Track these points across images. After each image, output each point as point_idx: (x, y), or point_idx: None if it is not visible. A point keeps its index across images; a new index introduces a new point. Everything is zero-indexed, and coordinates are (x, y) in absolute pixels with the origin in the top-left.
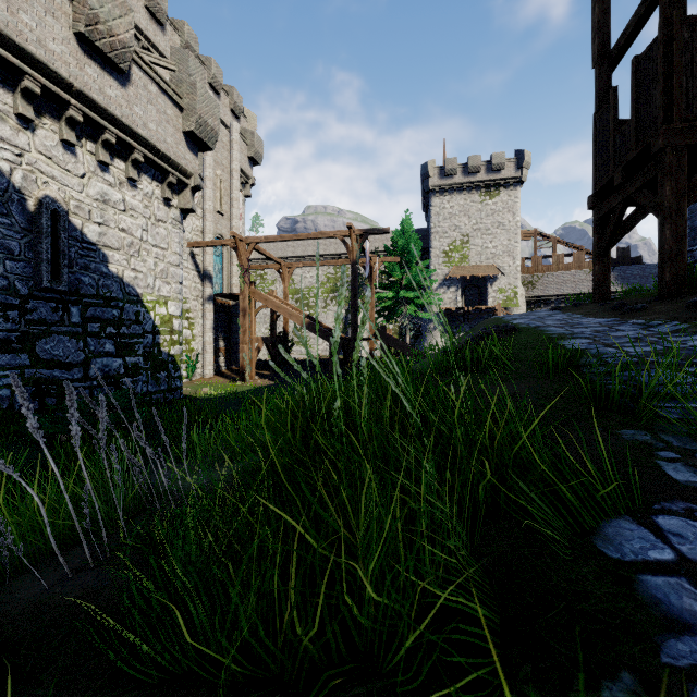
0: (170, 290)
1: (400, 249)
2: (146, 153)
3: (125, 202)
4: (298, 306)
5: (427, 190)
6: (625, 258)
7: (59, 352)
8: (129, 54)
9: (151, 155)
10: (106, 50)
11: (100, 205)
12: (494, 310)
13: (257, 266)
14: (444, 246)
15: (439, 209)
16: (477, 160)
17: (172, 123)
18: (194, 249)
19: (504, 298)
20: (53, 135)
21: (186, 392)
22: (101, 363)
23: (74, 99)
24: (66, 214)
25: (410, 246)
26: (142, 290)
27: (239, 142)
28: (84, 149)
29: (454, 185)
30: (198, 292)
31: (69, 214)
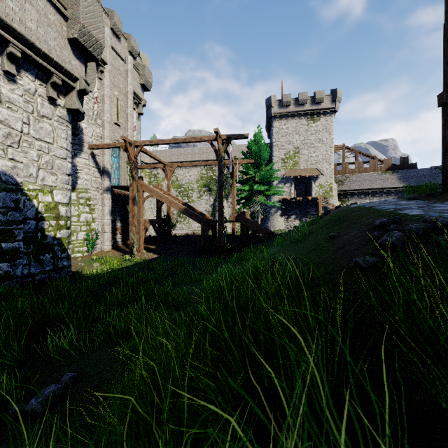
0: (56, 180)
1: (253, 154)
2: (23, 48)
3: (1, 93)
4: (181, 196)
5: (270, 116)
6: (405, 164)
7: None
8: None
9: (30, 52)
10: None
11: None
12: (317, 200)
13: (147, 165)
14: (282, 155)
15: (278, 129)
16: (305, 95)
17: (55, 28)
18: (94, 151)
19: (323, 191)
20: None
21: (78, 268)
22: None
23: None
24: None
25: (261, 152)
26: (22, 179)
27: (132, 71)
28: None
29: (289, 113)
30: (98, 184)
31: None
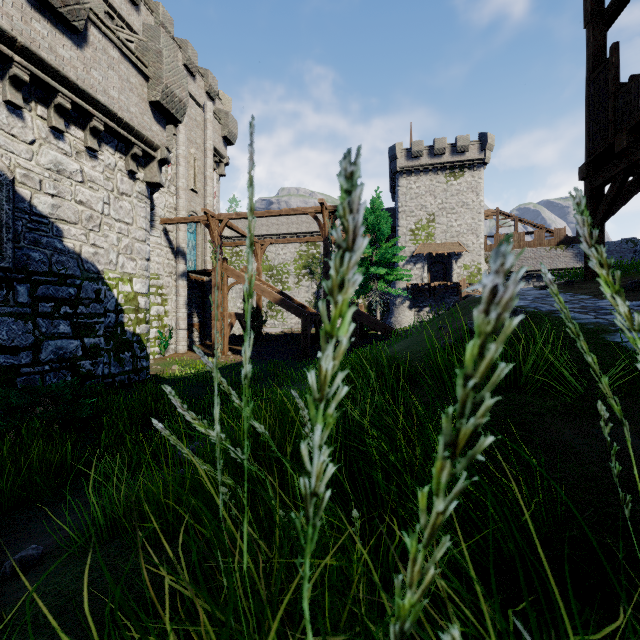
0: (135, 266)
1: (370, 227)
2: (106, 121)
3: (84, 172)
4: (272, 282)
5: (395, 171)
6: None
7: (2, 335)
8: (83, 12)
9: (113, 123)
10: (56, 4)
11: (53, 175)
12: (459, 286)
13: (231, 243)
14: (411, 225)
15: (406, 189)
16: (442, 143)
17: (136, 92)
18: (167, 226)
19: (468, 274)
20: None
21: (155, 371)
22: (55, 345)
23: (19, 56)
24: (11, 182)
25: (380, 224)
26: (103, 266)
27: (212, 121)
28: (33, 113)
29: (421, 167)
30: (172, 268)
31: (14, 183)
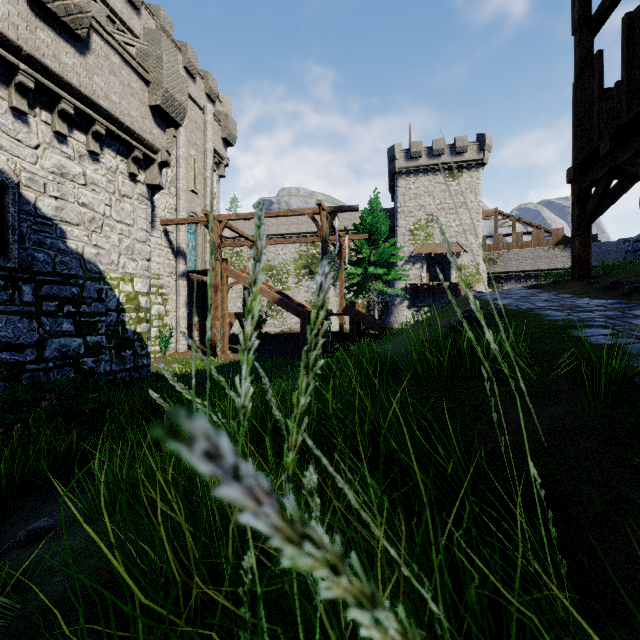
0: (136, 266)
1: (368, 227)
2: (108, 125)
3: (86, 175)
4: (272, 282)
5: (393, 171)
6: None
7: (8, 333)
8: (86, 20)
9: (114, 128)
10: (60, 14)
11: (57, 178)
12: (458, 286)
13: (230, 243)
14: (410, 225)
15: (405, 190)
16: (441, 143)
17: (137, 97)
18: (167, 227)
19: (467, 274)
20: (1, 102)
21: (156, 369)
22: (58, 343)
23: (24, 64)
24: (16, 186)
25: (378, 224)
26: (105, 267)
27: (212, 123)
28: (38, 119)
29: (419, 167)
30: (172, 268)
31: (20, 186)
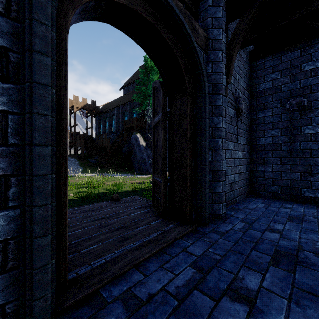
0: None
1: None
2: None
3: None
4: None
5: None
6: None
7: None
8: None
9: None
10: None
11: None
12: None
13: None
14: None
15: None
16: None
17: None
18: None
19: None
20: None
21: None
22: None
23: None
24: None
25: None
26: None
27: None
28: None
29: None
30: None
31: None
